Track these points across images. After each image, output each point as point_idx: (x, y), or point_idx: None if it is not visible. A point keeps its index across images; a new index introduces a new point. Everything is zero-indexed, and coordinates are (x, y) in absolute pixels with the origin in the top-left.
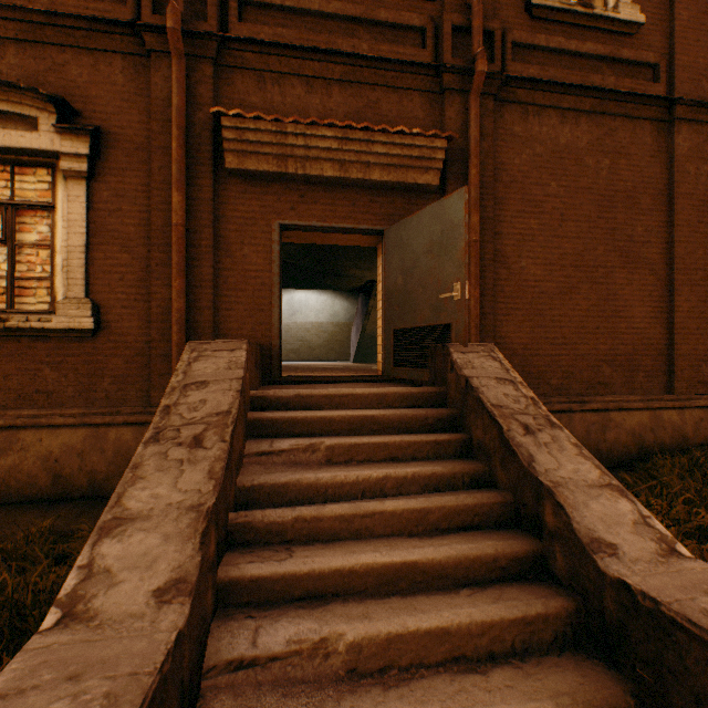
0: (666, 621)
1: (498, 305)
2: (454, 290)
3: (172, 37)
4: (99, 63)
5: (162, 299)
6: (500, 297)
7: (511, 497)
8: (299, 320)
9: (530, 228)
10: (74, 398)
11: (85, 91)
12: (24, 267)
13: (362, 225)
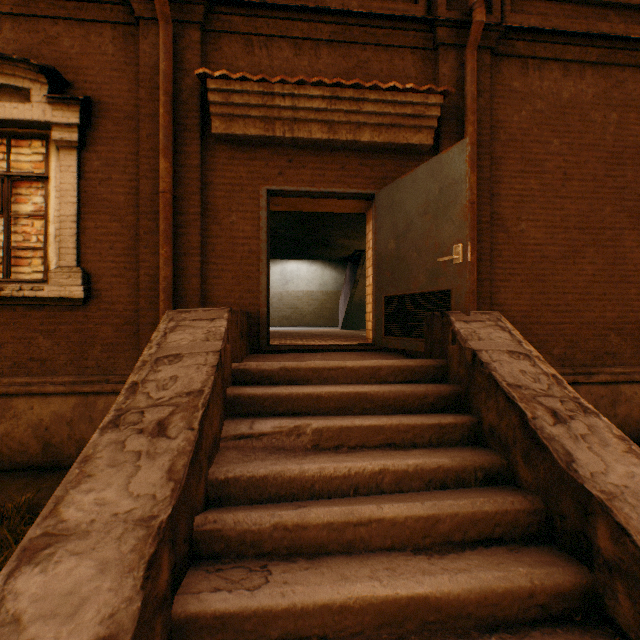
0: None
1: (495, 271)
2: (454, 252)
3: (158, 0)
4: (89, 34)
5: (150, 267)
6: (497, 261)
7: (541, 502)
8: (291, 289)
9: (530, 189)
10: (66, 366)
11: (77, 62)
12: (21, 237)
13: (351, 189)
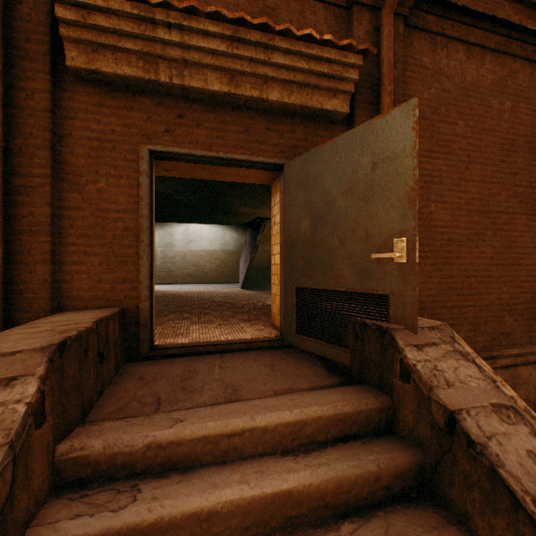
0: None
1: None
2: (394, 248)
3: None
4: None
5: None
6: None
7: None
8: (194, 248)
9: (438, 169)
10: None
11: None
12: None
13: (257, 156)
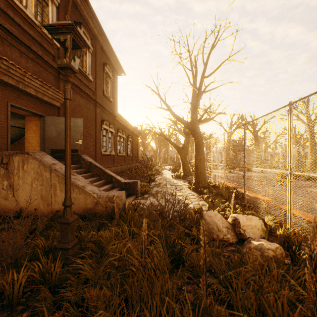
0: (129, 183)
1: None
2: (80, 141)
3: None
4: None
5: None
6: None
7: (106, 180)
8: None
9: None
10: None
11: None
12: None
13: (38, 112)
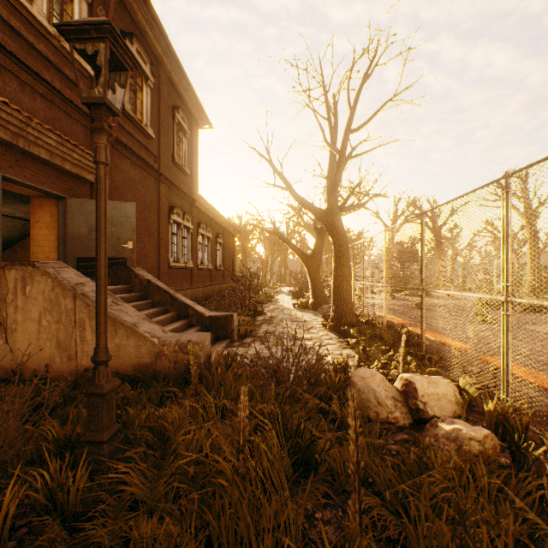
0: (219, 318)
1: None
2: (129, 244)
3: None
4: None
5: None
6: None
7: (177, 312)
8: None
9: None
10: None
11: None
12: None
13: (54, 191)
